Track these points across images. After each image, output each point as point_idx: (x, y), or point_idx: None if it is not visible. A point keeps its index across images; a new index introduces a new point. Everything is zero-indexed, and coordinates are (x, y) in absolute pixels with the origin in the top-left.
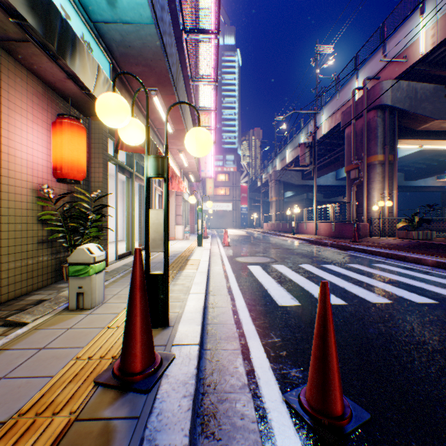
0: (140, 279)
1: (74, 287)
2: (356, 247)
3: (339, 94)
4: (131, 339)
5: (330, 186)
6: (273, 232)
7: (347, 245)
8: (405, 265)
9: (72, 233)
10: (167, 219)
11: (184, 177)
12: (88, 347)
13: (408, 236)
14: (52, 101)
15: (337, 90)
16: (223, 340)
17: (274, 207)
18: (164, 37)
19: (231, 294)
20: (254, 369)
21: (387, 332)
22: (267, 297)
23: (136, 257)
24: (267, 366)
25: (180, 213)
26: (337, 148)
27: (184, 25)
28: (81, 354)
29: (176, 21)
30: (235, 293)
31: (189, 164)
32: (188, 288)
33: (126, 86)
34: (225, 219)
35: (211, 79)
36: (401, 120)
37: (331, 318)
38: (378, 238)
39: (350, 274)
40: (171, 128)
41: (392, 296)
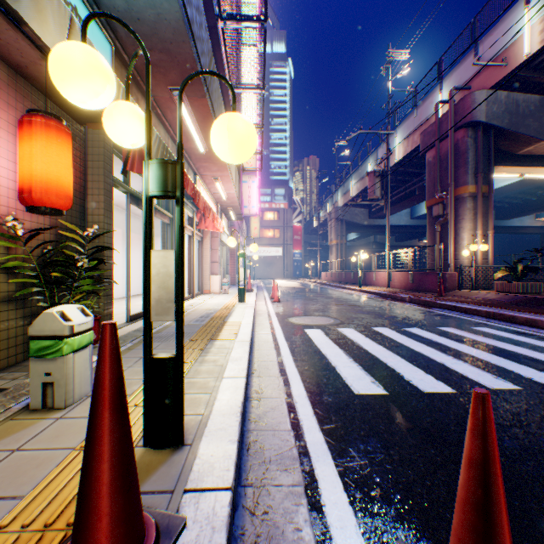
0: (111, 386)
1: (38, 374)
2: (444, 304)
3: (418, 110)
4: (88, 509)
5: (404, 226)
6: (334, 283)
7: (432, 301)
8: (515, 329)
9: (57, 286)
10: (181, 266)
11: (222, 213)
12: (31, 498)
13: (510, 289)
14: (24, 95)
15: (415, 105)
16: (274, 464)
17: (335, 252)
18: (188, 7)
19: (283, 375)
20: (330, 533)
21: (533, 445)
22: (336, 379)
23: (103, 341)
24: (352, 524)
25: (217, 260)
26: (414, 178)
27: (220, 8)
28: (10, 518)
29: (209, 2)
30: (289, 372)
31: (228, 196)
32: (221, 367)
33: (138, 82)
34: (274, 267)
35: (256, 85)
36: (498, 141)
37: (499, 470)
38: (471, 292)
39: (447, 343)
40: (202, 146)
41: (517, 378)
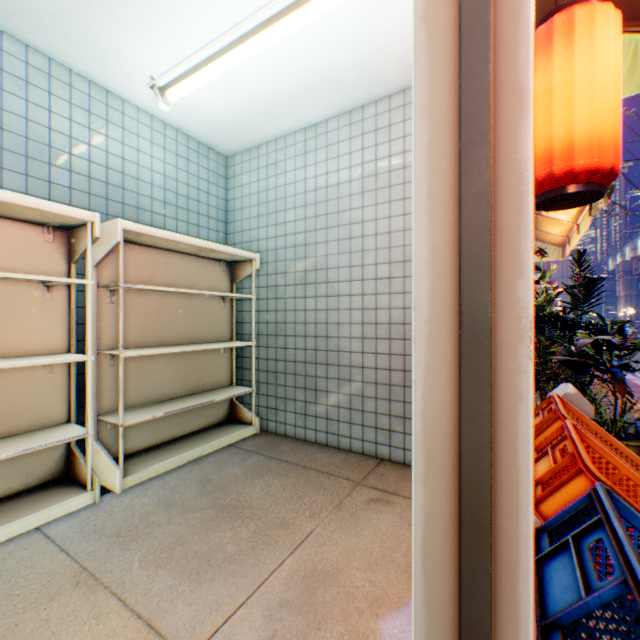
0: None
1: None
2: None
3: None
4: None
5: None
6: None
7: None
8: None
9: None
10: None
11: None
12: None
13: None
14: None
15: None
16: None
17: (621, 303)
18: None
19: None
20: None
21: None
22: None
23: None
24: None
25: None
26: None
27: None
28: None
29: None
30: None
31: None
32: None
33: None
34: None
35: None
36: None
37: None
38: None
39: None
40: None
41: None
